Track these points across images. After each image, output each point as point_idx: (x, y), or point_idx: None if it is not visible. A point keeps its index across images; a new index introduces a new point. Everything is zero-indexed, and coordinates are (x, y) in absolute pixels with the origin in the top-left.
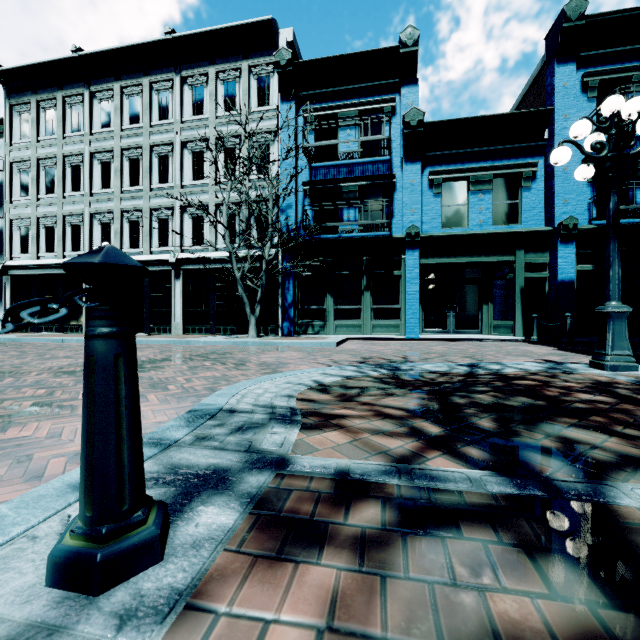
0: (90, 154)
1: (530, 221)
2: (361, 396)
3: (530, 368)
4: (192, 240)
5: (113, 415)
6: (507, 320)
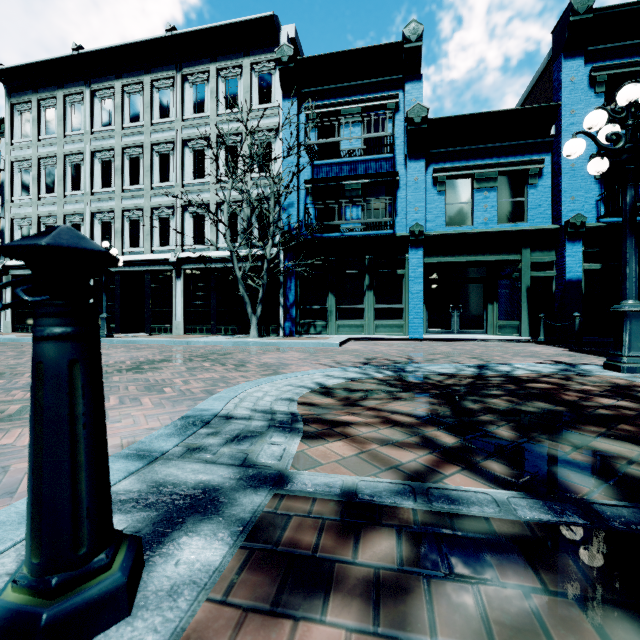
0: (91, 153)
1: (536, 219)
2: (366, 400)
3: (542, 370)
4: (193, 239)
5: (67, 436)
6: (513, 320)
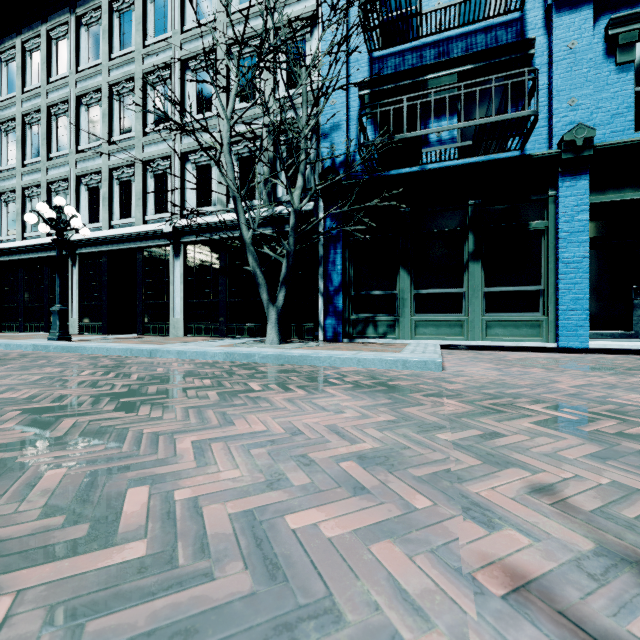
0: (76, 99)
1: None
2: None
3: None
4: (196, 201)
5: None
6: None
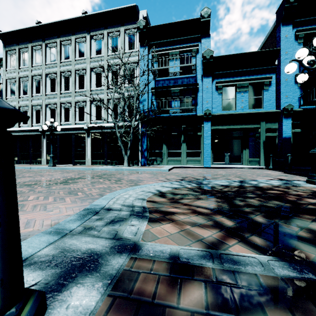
0: (45, 75)
1: (268, 107)
2: (183, 199)
3: (274, 183)
4: (95, 117)
5: None
6: (256, 158)
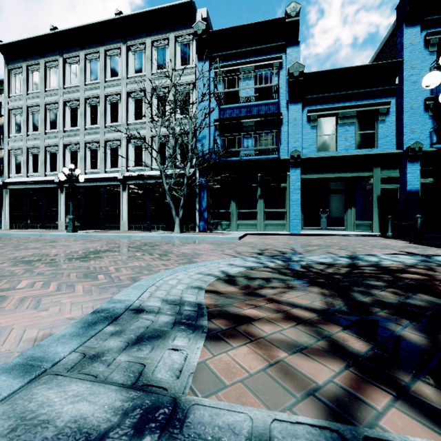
0: (63, 102)
1: (384, 146)
2: (264, 288)
3: (405, 261)
4: (134, 163)
5: None
6: (366, 220)
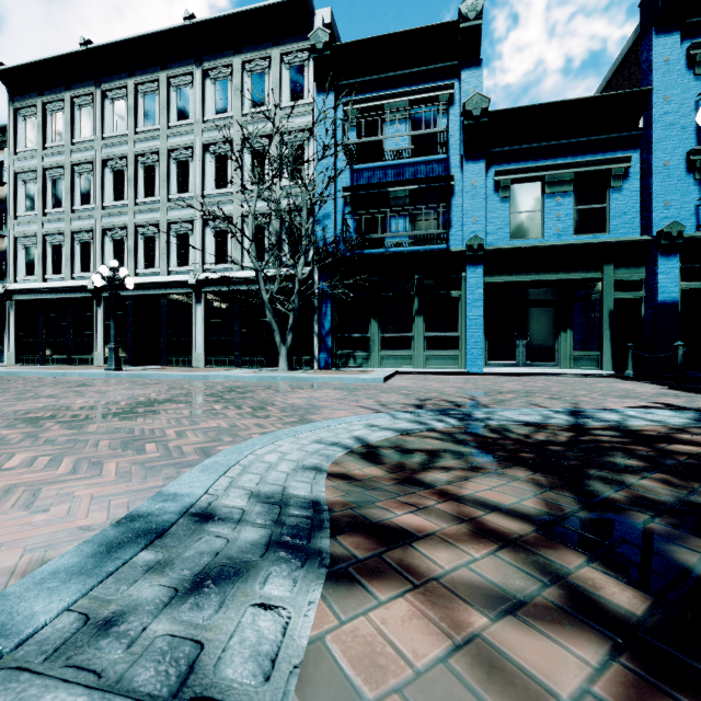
0: (101, 162)
1: (621, 229)
2: (429, 470)
3: (668, 420)
4: (215, 258)
5: None
6: (591, 350)
